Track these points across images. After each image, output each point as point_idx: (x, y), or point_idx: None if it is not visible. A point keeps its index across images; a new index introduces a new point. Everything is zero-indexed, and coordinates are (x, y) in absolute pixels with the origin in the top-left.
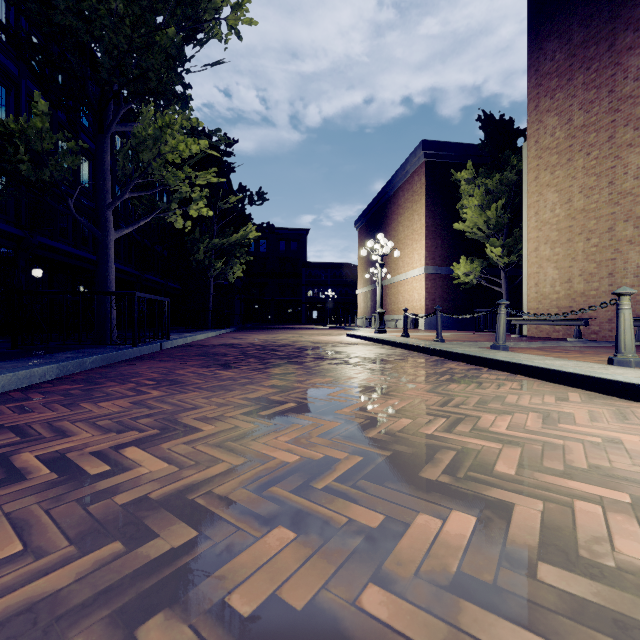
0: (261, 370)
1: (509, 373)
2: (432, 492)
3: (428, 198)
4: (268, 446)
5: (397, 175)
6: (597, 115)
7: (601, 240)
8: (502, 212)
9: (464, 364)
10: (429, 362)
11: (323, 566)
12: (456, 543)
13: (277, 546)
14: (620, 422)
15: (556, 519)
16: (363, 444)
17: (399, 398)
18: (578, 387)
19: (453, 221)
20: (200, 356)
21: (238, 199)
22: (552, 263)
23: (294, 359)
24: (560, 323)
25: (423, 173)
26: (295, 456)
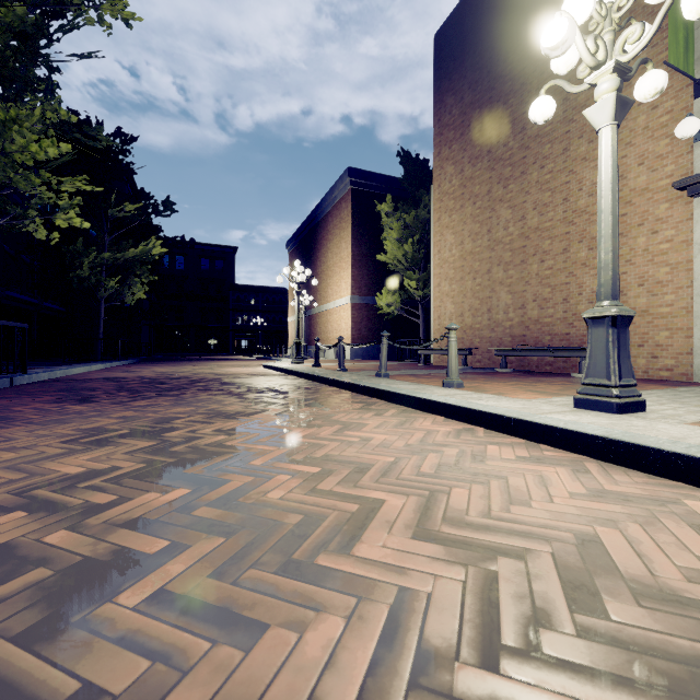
0: (124, 403)
1: (369, 397)
2: (179, 480)
3: (354, 226)
4: (62, 464)
5: (326, 199)
6: (480, 170)
7: (483, 280)
8: (417, 247)
9: (342, 391)
10: (312, 390)
11: (34, 527)
12: (158, 504)
13: (4, 521)
14: (394, 428)
15: (251, 486)
16: (160, 456)
17: (240, 421)
18: (404, 405)
19: (379, 252)
20: (60, 391)
21: (139, 207)
22: (450, 298)
23: (175, 391)
24: None
25: (350, 201)
26: (82, 469)
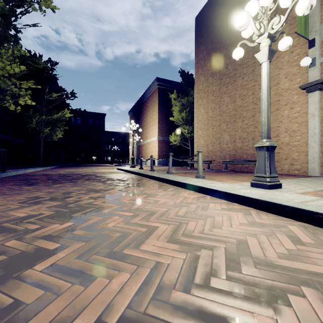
0: (49, 185)
1: (162, 182)
2: (69, 219)
3: (159, 104)
4: (17, 212)
5: (146, 92)
6: (216, 79)
7: (217, 129)
8: (188, 114)
9: (151, 180)
10: (137, 179)
11: (1, 239)
12: (58, 229)
13: None
14: (170, 196)
15: (101, 221)
16: (62, 208)
17: (101, 193)
18: (177, 186)
19: (170, 116)
20: (20, 180)
21: (59, 95)
22: (202, 138)
23: (74, 180)
24: (203, 162)
25: (157, 92)
26: (26, 214)
